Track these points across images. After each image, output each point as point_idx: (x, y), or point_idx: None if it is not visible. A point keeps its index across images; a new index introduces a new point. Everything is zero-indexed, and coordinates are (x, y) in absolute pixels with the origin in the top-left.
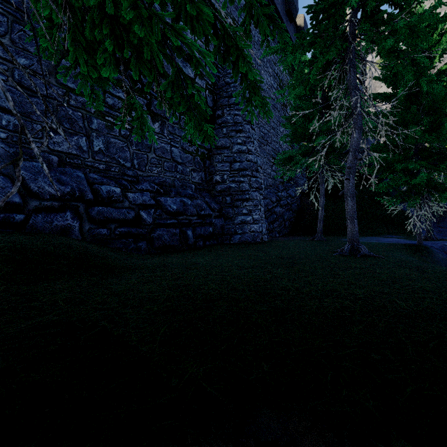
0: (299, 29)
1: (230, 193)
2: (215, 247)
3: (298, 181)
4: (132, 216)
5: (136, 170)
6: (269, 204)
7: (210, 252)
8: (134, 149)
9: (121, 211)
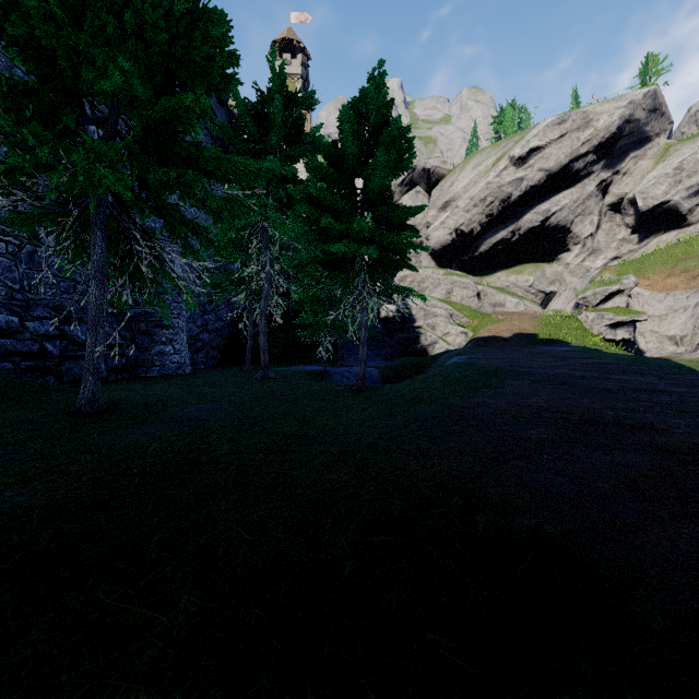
0: (233, 115)
1: (145, 319)
2: (133, 380)
3: (231, 300)
4: (37, 349)
5: (26, 293)
6: (193, 330)
7: (133, 383)
8: (24, 268)
9: (25, 343)
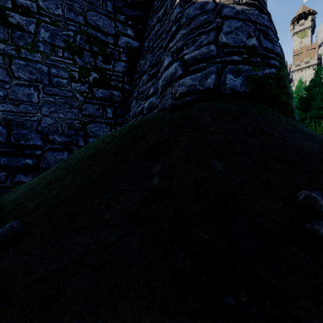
0: (289, 79)
1: None
2: None
3: None
4: None
5: None
6: None
7: None
8: None
9: None
